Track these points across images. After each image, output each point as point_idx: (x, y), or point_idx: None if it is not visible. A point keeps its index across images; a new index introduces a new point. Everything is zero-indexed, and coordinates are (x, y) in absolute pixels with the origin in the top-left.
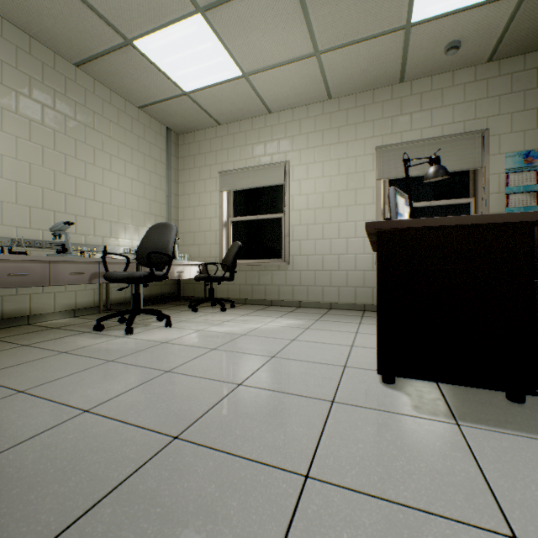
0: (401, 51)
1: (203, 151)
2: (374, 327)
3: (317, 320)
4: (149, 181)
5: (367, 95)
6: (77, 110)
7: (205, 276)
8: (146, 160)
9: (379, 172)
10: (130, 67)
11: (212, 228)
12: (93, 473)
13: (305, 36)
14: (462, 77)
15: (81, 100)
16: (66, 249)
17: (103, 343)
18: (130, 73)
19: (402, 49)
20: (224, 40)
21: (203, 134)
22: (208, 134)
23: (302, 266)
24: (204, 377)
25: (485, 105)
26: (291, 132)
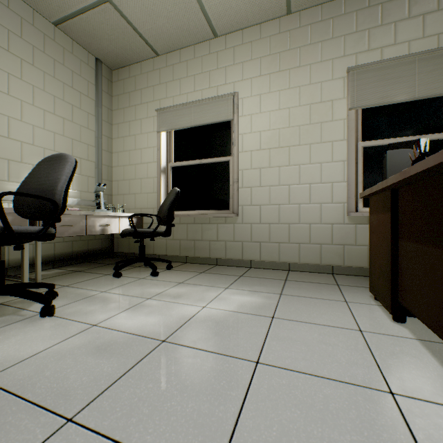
0: None
1: (138, 87)
2: (376, 312)
3: (281, 295)
4: (70, 116)
5: (336, 5)
6: None
7: (130, 231)
8: (67, 90)
9: (352, 100)
10: None
11: (149, 174)
12: None
13: None
14: None
15: None
16: None
17: None
18: None
19: None
20: None
21: (138, 67)
22: (145, 67)
23: (253, 217)
24: None
25: None
26: (240, 58)
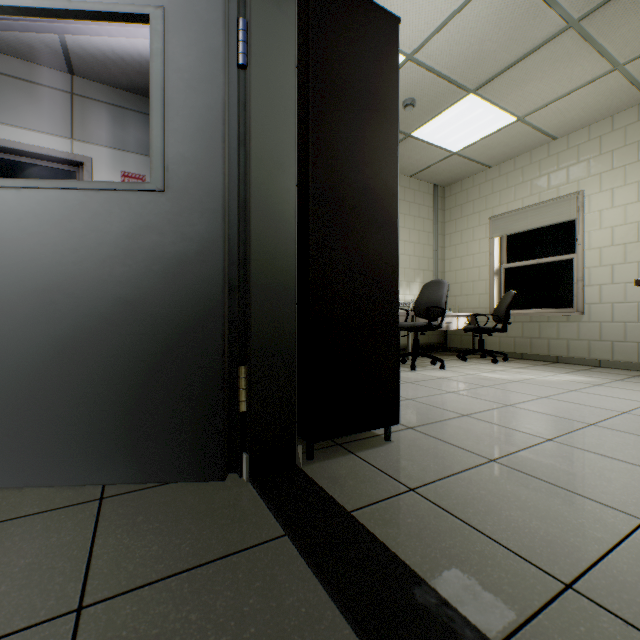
0: None
1: (470, 199)
2: None
3: (617, 380)
4: (417, 239)
5: None
6: None
7: (474, 327)
8: (415, 221)
9: None
10: (406, 151)
11: (480, 277)
12: (426, 416)
13: (596, 61)
14: None
15: None
16: None
17: None
18: (406, 155)
19: None
20: (494, 102)
21: (470, 181)
22: (476, 179)
23: (602, 316)
24: (479, 398)
25: None
26: (585, 155)
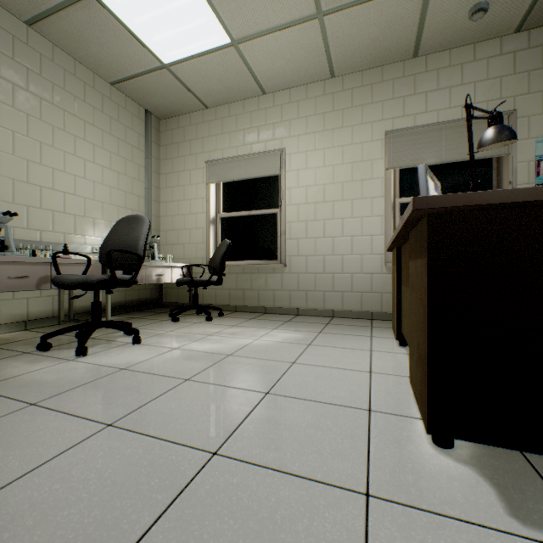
0: (418, 15)
1: (187, 138)
2: (390, 342)
3: (320, 333)
4: (124, 170)
5: (375, 72)
6: (30, 79)
7: (187, 280)
8: (121, 145)
9: (389, 161)
10: (95, 28)
11: (198, 225)
12: None
13: None
14: (485, 51)
15: (35, 67)
16: (6, 246)
17: (40, 371)
18: (96, 37)
19: (419, 11)
20: None
21: (187, 118)
22: (194, 118)
23: (300, 268)
24: (162, 438)
25: (512, 82)
26: (288, 115)
